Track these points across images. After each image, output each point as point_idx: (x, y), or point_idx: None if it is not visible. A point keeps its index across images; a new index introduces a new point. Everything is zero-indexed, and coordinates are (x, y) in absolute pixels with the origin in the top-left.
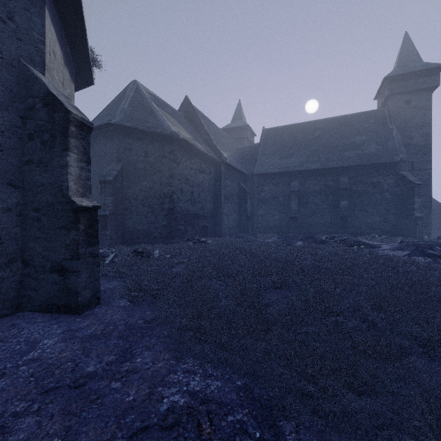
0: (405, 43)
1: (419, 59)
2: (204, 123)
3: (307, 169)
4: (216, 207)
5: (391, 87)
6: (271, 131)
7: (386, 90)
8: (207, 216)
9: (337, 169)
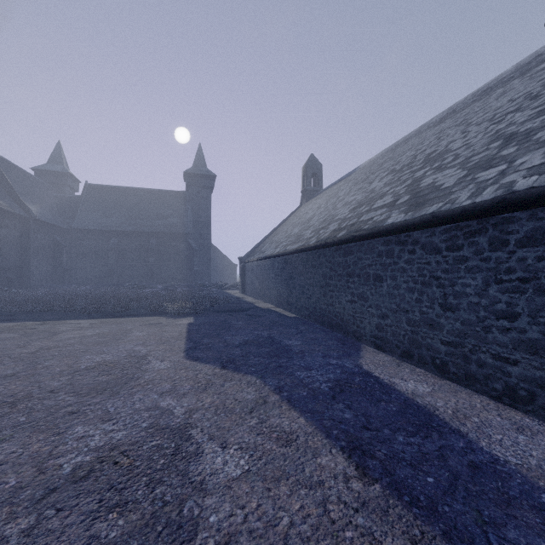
0: (199, 151)
1: (205, 165)
2: (8, 172)
3: (125, 230)
4: (24, 259)
5: (188, 179)
6: (95, 187)
7: (185, 181)
8: (11, 268)
9: (149, 233)
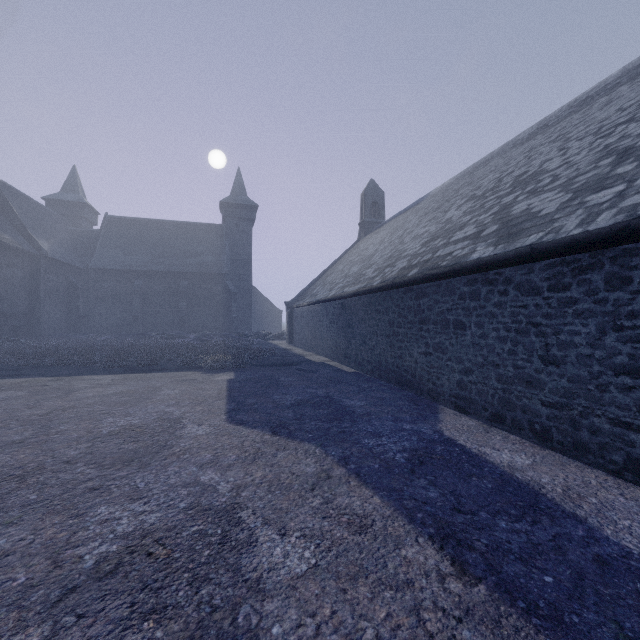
0: (238, 176)
1: (245, 194)
2: (15, 202)
3: (151, 270)
4: (33, 304)
5: (225, 210)
6: (116, 220)
7: (222, 212)
8: (18, 314)
9: (180, 274)
